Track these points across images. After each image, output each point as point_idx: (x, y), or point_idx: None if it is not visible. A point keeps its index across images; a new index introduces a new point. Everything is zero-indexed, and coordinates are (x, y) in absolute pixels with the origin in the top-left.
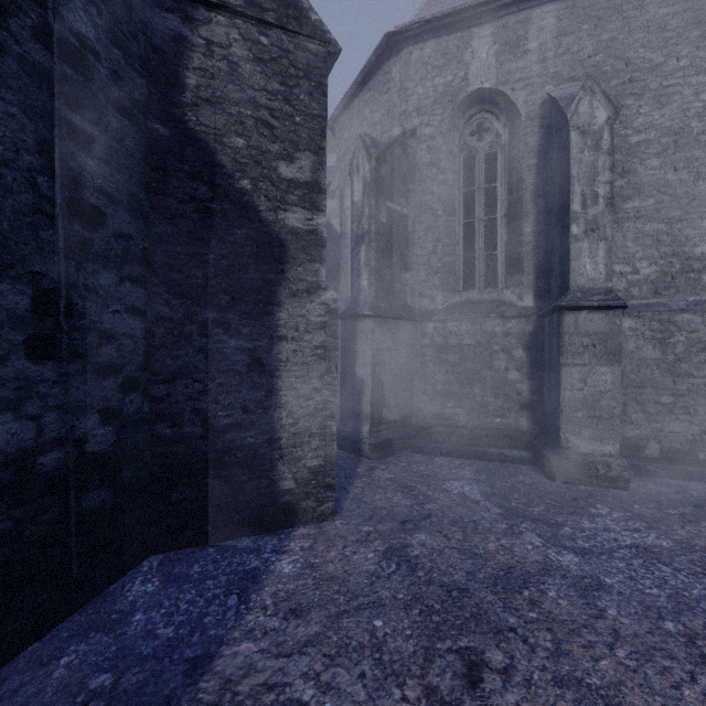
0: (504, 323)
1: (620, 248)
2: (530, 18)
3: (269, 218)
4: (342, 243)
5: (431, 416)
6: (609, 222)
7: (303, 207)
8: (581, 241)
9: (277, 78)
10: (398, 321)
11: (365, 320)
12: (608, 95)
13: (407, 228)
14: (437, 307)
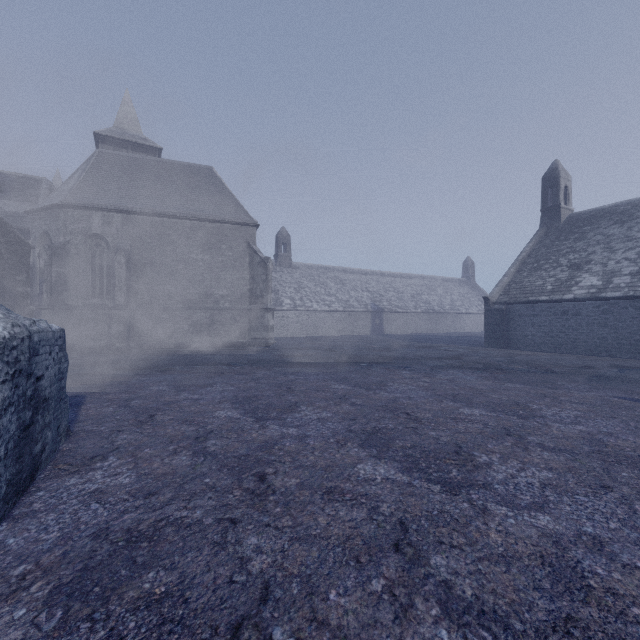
0: (104, 311)
1: (140, 291)
2: (113, 216)
3: (13, 290)
4: (34, 271)
5: (77, 343)
6: (125, 288)
7: (23, 286)
8: (118, 292)
9: (15, 257)
10: (61, 310)
11: (45, 310)
12: (125, 256)
13: (66, 276)
14: (79, 305)
